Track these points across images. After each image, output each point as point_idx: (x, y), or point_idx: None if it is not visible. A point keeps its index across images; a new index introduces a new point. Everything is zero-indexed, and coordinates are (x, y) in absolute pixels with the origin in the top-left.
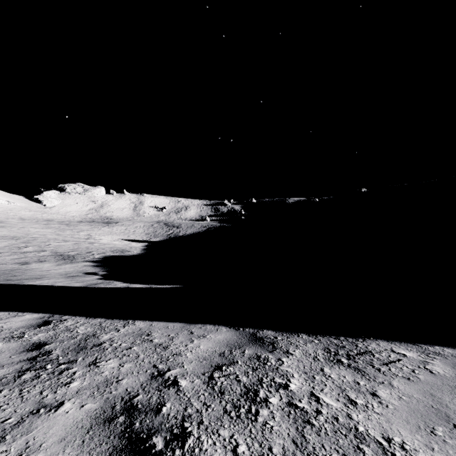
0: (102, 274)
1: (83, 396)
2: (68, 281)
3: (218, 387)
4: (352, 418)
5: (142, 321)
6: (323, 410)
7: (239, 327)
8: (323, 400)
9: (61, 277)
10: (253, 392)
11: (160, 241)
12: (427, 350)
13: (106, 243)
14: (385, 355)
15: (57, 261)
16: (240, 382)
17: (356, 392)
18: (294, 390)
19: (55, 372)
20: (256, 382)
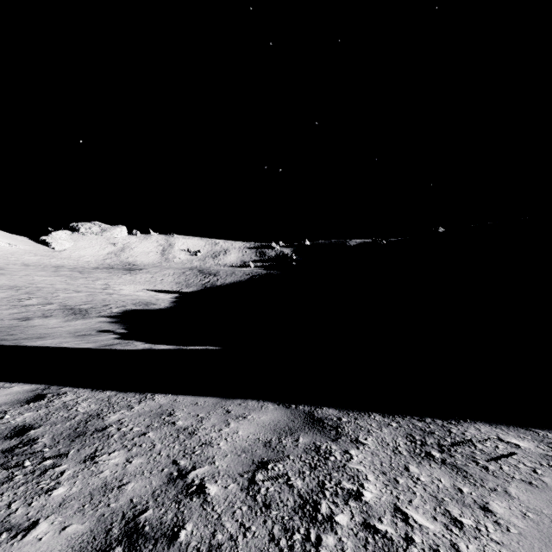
0: (120, 332)
1: (68, 511)
2: (77, 341)
3: (261, 497)
4: (460, 551)
5: (164, 395)
6: (415, 536)
7: (291, 403)
8: (413, 518)
9: (69, 336)
10: (311, 505)
11: (194, 292)
12: (546, 437)
13: (127, 294)
14: (490, 446)
15: (66, 316)
16: (293, 489)
17: (460, 506)
18: (370, 501)
19: (36, 472)
20: (315, 489)
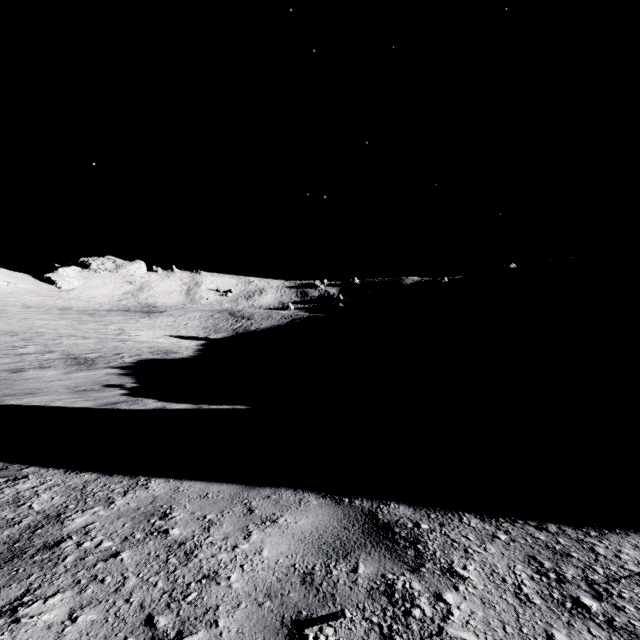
0: (130, 387)
1: None
2: (74, 398)
3: None
4: None
5: (164, 480)
6: None
7: (342, 495)
8: None
9: (66, 392)
10: None
11: (223, 339)
12: None
13: (145, 341)
14: None
15: (67, 367)
16: None
17: None
18: None
19: None
20: None
